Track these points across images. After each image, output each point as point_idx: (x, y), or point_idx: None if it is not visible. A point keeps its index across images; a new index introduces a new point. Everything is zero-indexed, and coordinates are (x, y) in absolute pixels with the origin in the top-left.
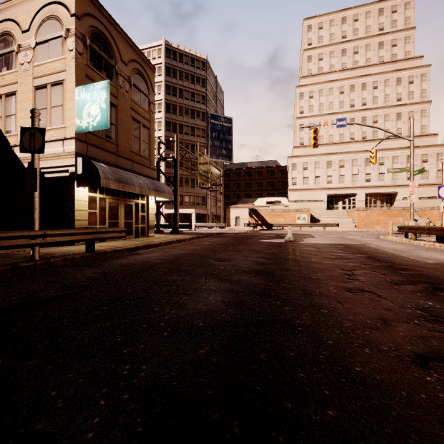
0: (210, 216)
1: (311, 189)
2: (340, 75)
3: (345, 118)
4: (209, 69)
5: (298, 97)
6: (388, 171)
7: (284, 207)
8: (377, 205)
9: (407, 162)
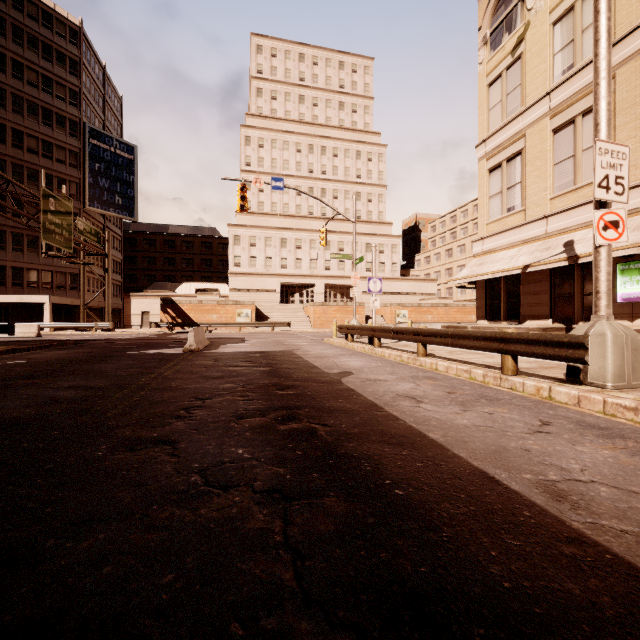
0: (83, 310)
1: (260, 274)
2: (297, 127)
3: (282, 179)
4: (87, 46)
5: (244, 141)
6: (331, 257)
7: (218, 297)
8: (338, 299)
9: (366, 251)
